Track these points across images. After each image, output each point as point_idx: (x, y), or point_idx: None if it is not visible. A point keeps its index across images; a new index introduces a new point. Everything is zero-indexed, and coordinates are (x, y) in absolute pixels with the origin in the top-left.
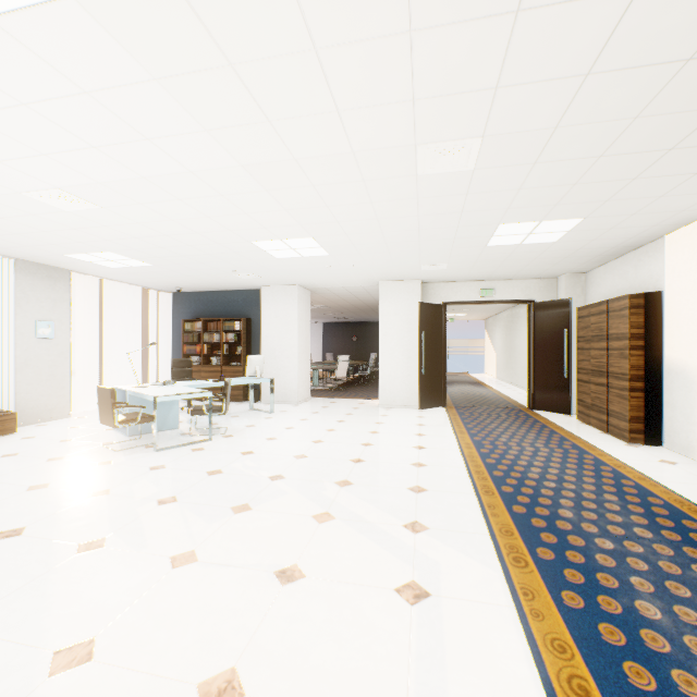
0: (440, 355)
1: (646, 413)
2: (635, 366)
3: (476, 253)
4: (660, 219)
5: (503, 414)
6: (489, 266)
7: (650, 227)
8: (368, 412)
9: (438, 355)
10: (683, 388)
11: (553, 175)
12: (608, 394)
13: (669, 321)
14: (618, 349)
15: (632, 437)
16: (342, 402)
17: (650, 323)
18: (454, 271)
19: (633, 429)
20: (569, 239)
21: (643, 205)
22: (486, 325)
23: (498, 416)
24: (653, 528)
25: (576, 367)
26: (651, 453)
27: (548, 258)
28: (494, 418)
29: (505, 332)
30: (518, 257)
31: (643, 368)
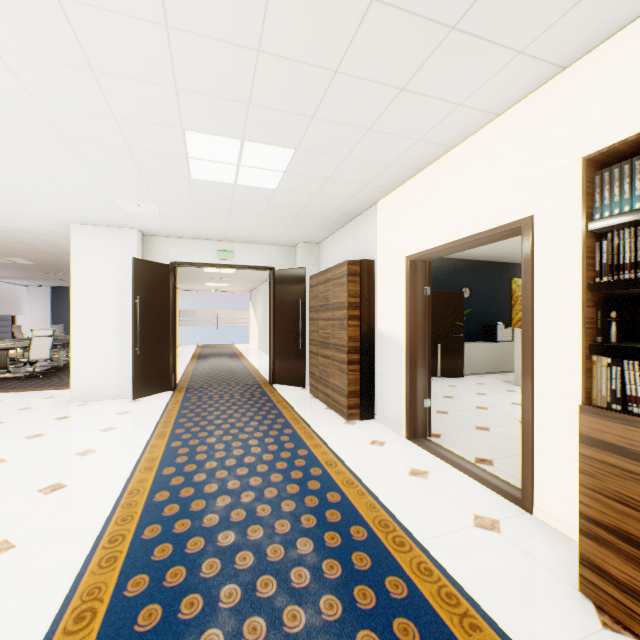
0: (168, 327)
1: (362, 386)
2: (353, 337)
3: (185, 190)
4: (372, 175)
5: (238, 394)
6: (216, 218)
7: (364, 185)
8: (41, 414)
9: (164, 327)
10: (391, 359)
11: (213, 1)
12: (332, 367)
13: (380, 291)
14: (339, 319)
15: (350, 413)
16: (14, 399)
17: (366, 292)
18: (176, 220)
19: (351, 405)
20: (289, 187)
21: (353, 141)
22: (251, 296)
23: (230, 398)
24: (348, 632)
25: (309, 338)
26: (365, 431)
27: (278, 216)
28: (224, 402)
29: (264, 304)
30: (245, 209)
31: (359, 339)
